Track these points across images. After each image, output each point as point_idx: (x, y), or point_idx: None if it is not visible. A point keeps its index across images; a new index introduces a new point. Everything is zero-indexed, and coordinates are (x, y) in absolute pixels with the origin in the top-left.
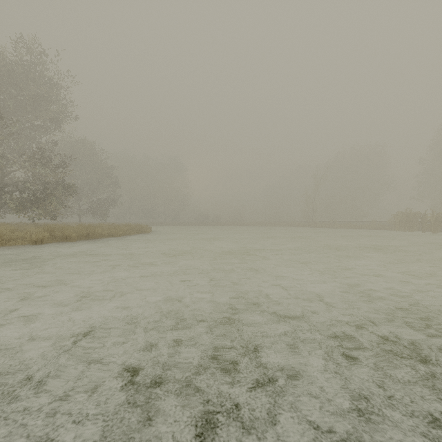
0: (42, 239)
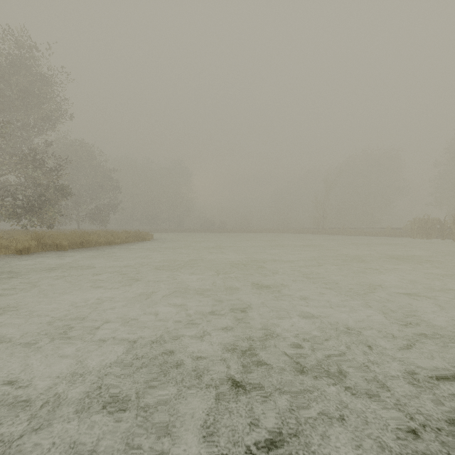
0: (28, 248)
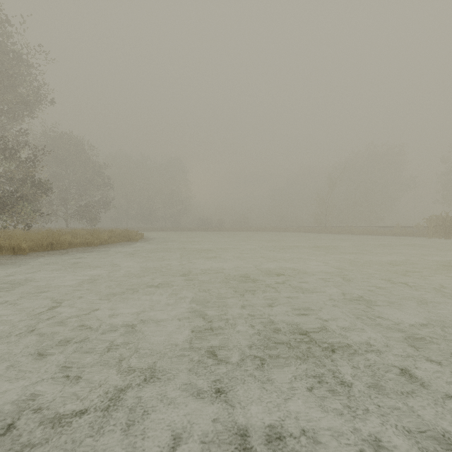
0: None
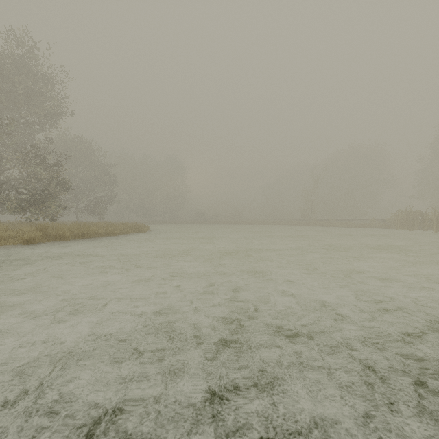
0: (34, 239)
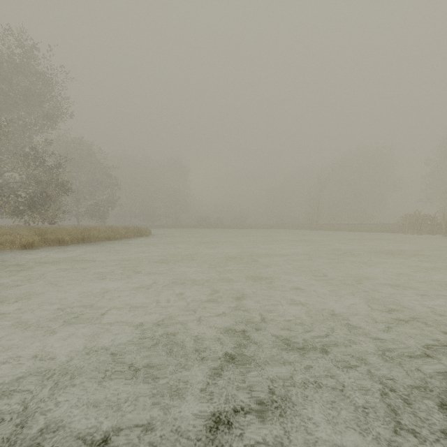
0: (32, 243)
